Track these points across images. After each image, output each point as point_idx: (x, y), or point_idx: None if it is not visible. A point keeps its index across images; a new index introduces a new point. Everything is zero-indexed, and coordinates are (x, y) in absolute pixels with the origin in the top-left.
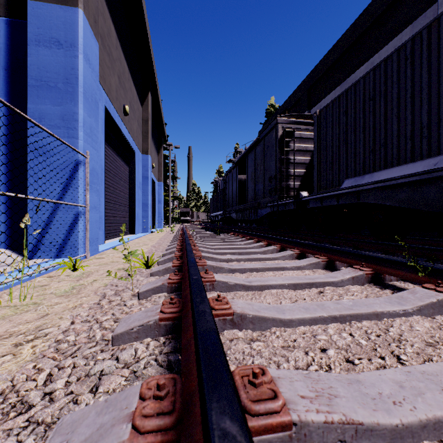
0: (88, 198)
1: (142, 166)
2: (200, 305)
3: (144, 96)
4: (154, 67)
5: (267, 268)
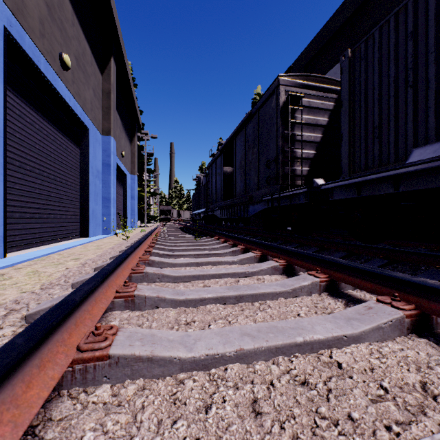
0: None
1: (103, 150)
2: None
3: (105, 62)
4: (117, 25)
5: None
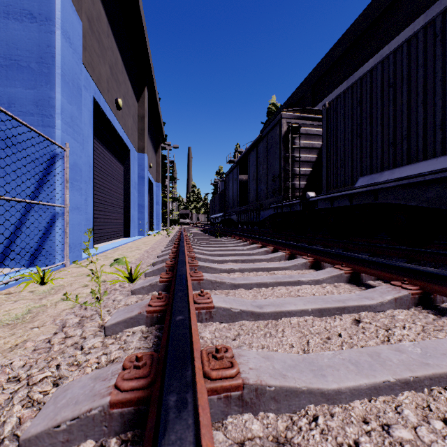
0: (68, 197)
1: (138, 165)
2: (173, 428)
3: (140, 91)
4: (151, 61)
5: (278, 283)
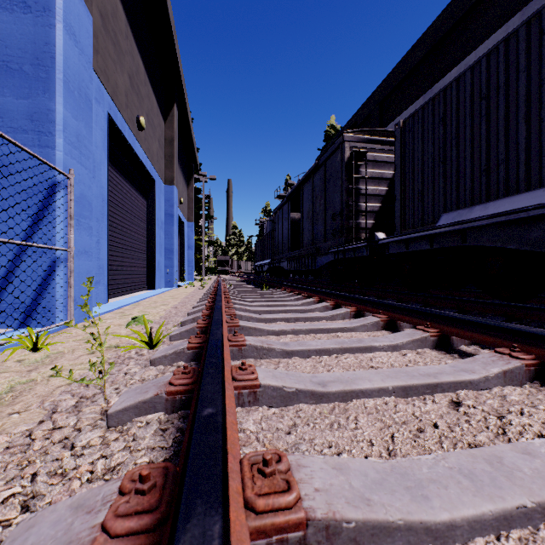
0: (73, 238)
1: (166, 200)
2: None
3: (168, 109)
4: (181, 71)
5: (345, 349)
